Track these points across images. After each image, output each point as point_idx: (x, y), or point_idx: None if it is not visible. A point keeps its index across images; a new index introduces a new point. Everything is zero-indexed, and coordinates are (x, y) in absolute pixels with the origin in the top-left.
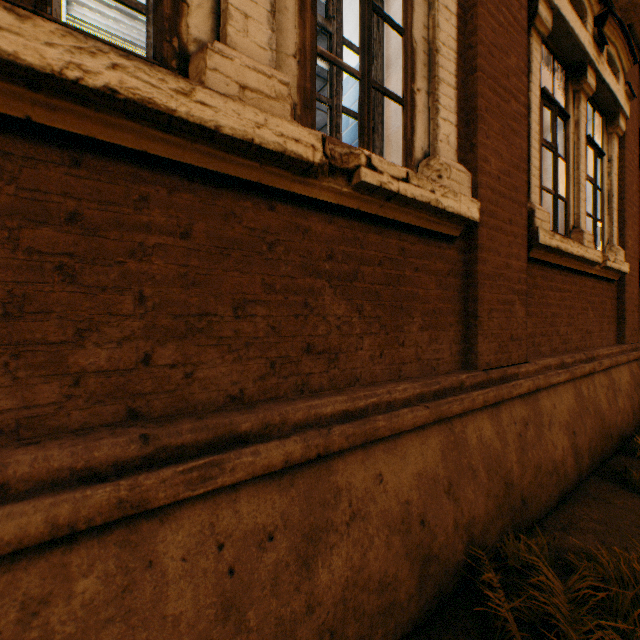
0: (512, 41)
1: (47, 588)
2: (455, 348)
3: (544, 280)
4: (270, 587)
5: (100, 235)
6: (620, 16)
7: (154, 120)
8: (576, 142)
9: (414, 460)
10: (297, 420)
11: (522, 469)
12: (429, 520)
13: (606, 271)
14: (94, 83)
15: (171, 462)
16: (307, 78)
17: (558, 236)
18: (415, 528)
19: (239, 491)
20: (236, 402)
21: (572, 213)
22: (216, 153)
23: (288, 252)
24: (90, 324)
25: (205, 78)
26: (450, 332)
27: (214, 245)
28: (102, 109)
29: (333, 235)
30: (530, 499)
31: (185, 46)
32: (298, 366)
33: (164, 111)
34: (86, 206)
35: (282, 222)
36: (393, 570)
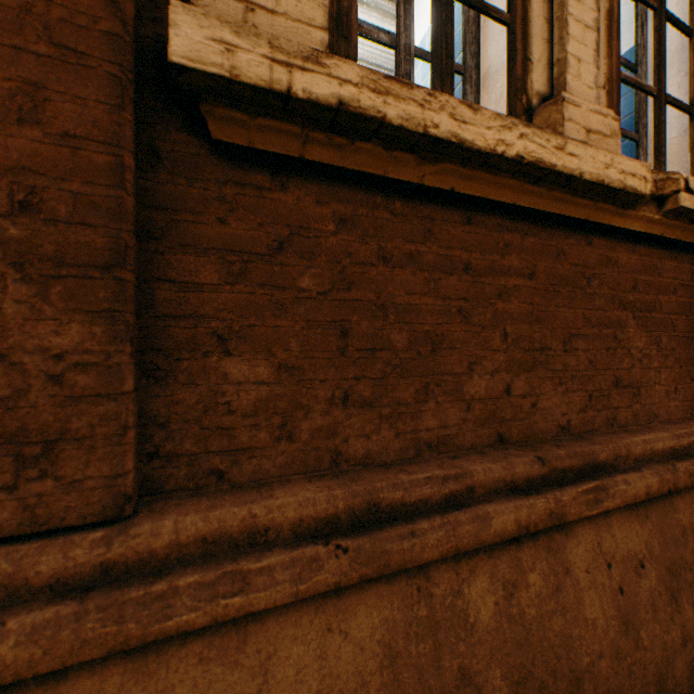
0: None
1: (513, 575)
2: None
3: None
4: (650, 612)
5: (480, 281)
6: None
7: (531, 176)
8: None
9: None
10: (636, 454)
11: None
12: None
13: None
14: (510, 154)
15: (561, 483)
16: (612, 107)
17: None
18: None
19: (609, 517)
20: (563, 433)
21: None
22: (563, 197)
23: (600, 285)
24: (475, 358)
25: (563, 129)
26: None
27: (549, 283)
28: (497, 173)
29: (634, 265)
30: None
31: (529, 101)
32: (607, 400)
33: (548, 167)
34: (472, 257)
35: (596, 256)
36: None
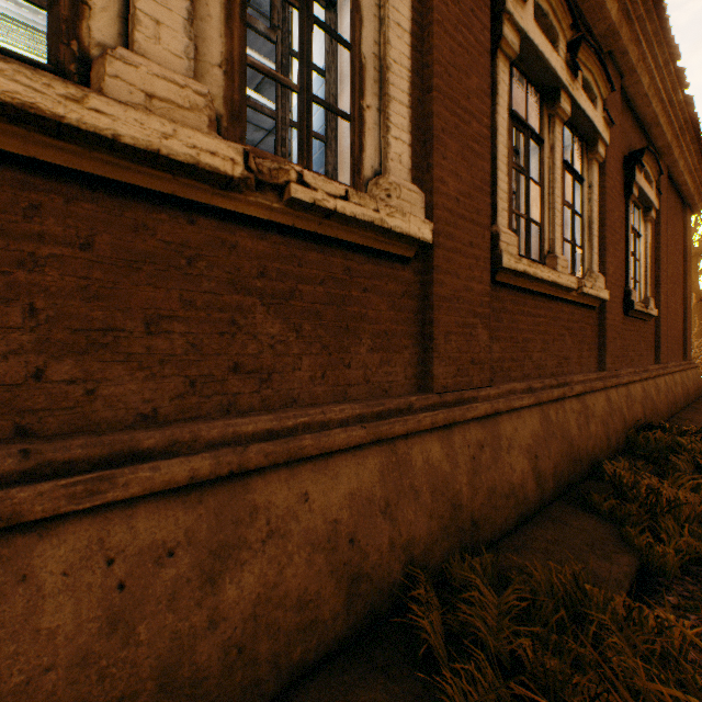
0: (474, 62)
1: None
2: (411, 371)
3: (515, 305)
4: (167, 602)
5: None
6: (600, 42)
7: (41, 126)
8: (551, 167)
9: (348, 480)
10: (212, 438)
11: (473, 491)
12: (360, 539)
13: (584, 297)
14: None
15: (56, 477)
16: (235, 89)
17: (526, 260)
18: (343, 546)
19: (137, 507)
20: (149, 421)
21: (547, 238)
22: (120, 162)
23: (212, 268)
24: None
25: (104, 85)
26: (405, 355)
27: (122, 258)
28: None
29: (266, 252)
30: (483, 521)
31: (87, 50)
32: (224, 385)
33: (50, 117)
34: None
35: (205, 236)
36: (315, 588)
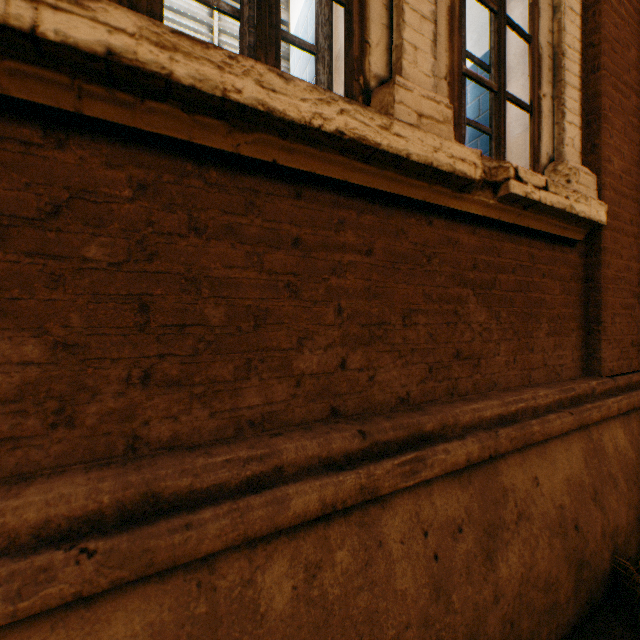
0: (632, 33)
1: (318, 555)
2: (576, 354)
3: None
4: (465, 575)
5: (312, 256)
6: None
7: (359, 154)
8: None
9: (561, 465)
10: (465, 422)
11: None
12: (581, 526)
13: None
14: (329, 128)
15: (382, 456)
16: (454, 97)
17: None
18: (570, 532)
19: (431, 485)
20: (403, 403)
21: None
22: (397, 177)
23: (441, 263)
24: (306, 333)
25: (393, 111)
26: (571, 337)
27: (388, 260)
28: (323, 148)
29: (475, 245)
30: None
31: (367, 82)
32: (449, 371)
33: (372, 146)
34: (303, 232)
35: (437, 236)
36: (554, 571)
